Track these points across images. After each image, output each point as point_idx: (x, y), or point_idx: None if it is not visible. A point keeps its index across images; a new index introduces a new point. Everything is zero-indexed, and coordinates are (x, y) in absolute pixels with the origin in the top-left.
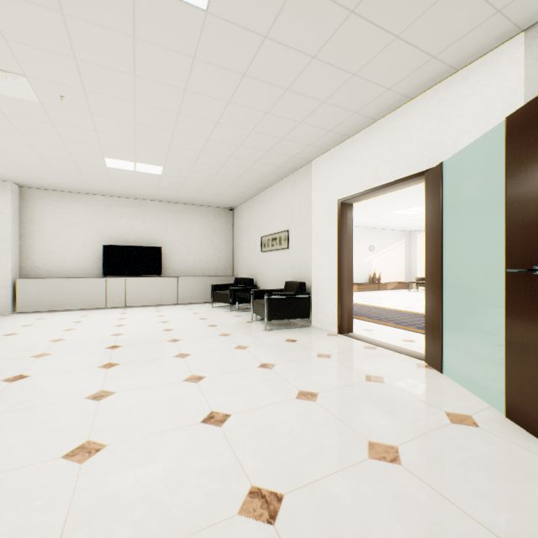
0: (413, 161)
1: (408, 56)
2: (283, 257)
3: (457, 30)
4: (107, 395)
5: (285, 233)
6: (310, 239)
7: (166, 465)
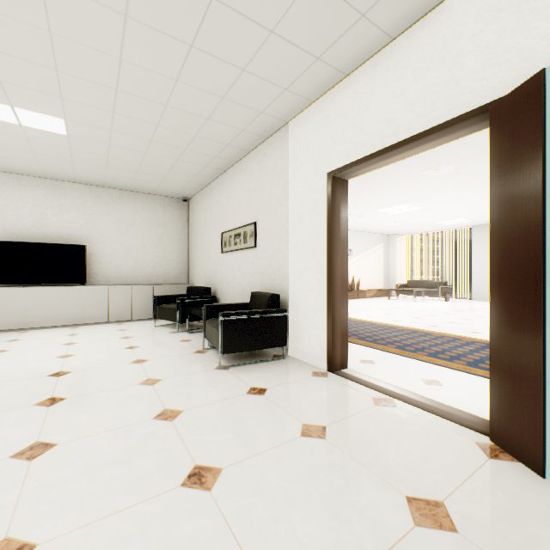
0: (461, 93)
1: None
2: (249, 259)
3: None
4: None
5: (251, 226)
6: (286, 232)
7: None
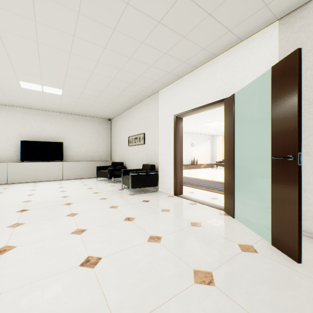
0: (217, 93)
1: (215, 28)
2: (141, 149)
3: (243, 14)
4: (9, 249)
5: (142, 134)
6: (158, 138)
7: (46, 307)
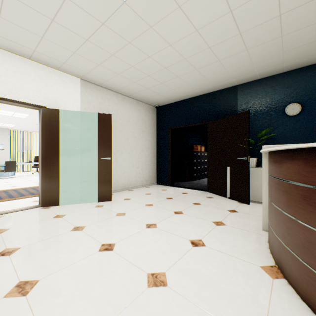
0: (30, 95)
1: (63, 56)
2: None
3: (80, 67)
4: None
5: None
6: None
7: (149, 246)
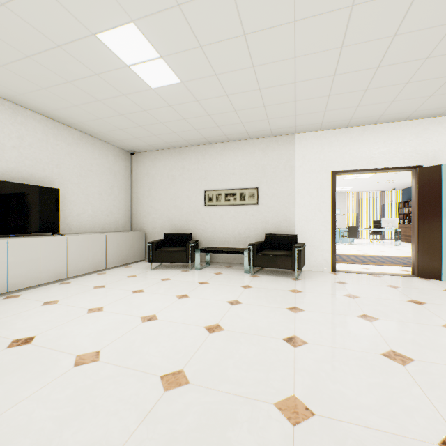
0: (404, 158)
1: None
2: (248, 212)
3: None
4: None
5: (252, 190)
6: (293, 198)
7: None
